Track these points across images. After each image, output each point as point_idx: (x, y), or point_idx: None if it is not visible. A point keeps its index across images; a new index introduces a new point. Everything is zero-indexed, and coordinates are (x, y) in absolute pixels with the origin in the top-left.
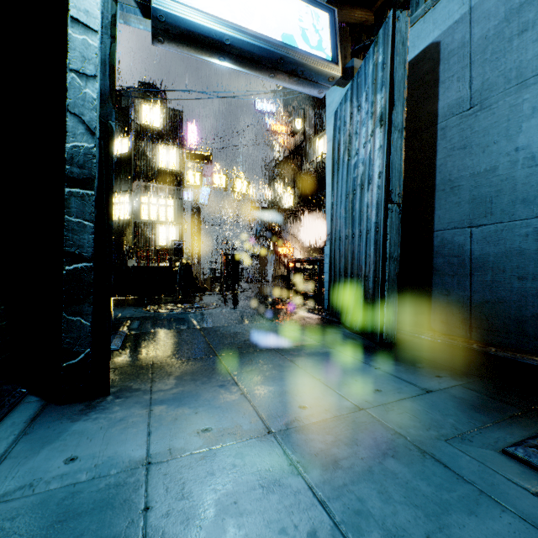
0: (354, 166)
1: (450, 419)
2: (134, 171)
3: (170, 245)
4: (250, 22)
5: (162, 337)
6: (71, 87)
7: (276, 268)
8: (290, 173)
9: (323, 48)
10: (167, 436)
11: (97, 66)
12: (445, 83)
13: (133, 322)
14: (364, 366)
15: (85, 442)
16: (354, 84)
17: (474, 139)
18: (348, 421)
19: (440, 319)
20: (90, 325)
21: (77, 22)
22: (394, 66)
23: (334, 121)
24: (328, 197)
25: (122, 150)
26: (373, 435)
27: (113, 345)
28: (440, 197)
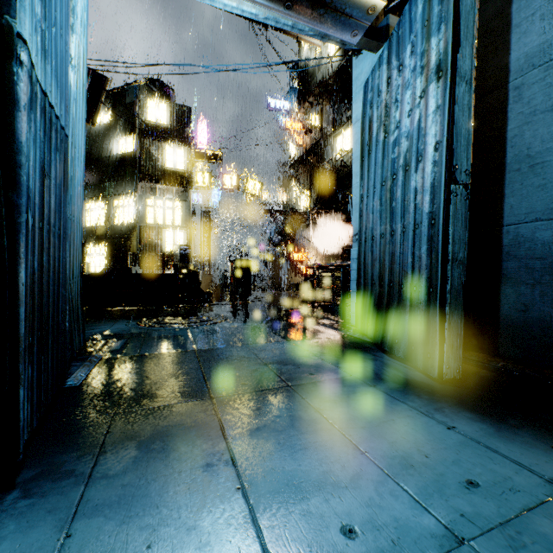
0: (393, 144)
1: None
2: (139, 171)
3: (175, 251)
4: None
5: (145, 364)
6: None
7: (290, 275)
8: (306, 174)
9: None
10: None
11: None
12: (520, 26)
13: (117, 341)
14: (429, 424)
15: None
16: (393, 39)
17: None
18: None
19: (513, 342)
20: None
21: None
22: None
23: (364, 95)
24: (355, 189)
25: (126, 149)
26: None
27: (72, 380)
28: (513, 180)
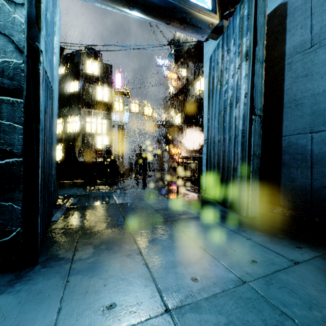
0: (224, 92)
1: (325, 295)
2: (82, 102)
3: (103, 148)
4: None
5: (91, 210)
6: (1, 12)
7: (170, 162)
8: (179, 103)
9: (205, 1)
10: (74, 314)
11: None
12: (291, 31)
13: (74, 198)
14: (238, 237)
15: None
16: (224, 35)
17: (314, 69)
18: (236, 297)
19: (287, 198)
20: (20, 209)
21: None
22: (257, 15)
23: (210, 63)
24: (205, 115)
25: (74, 89)
26: (262, 316)
27: (54, 218)
28: (287, 112)
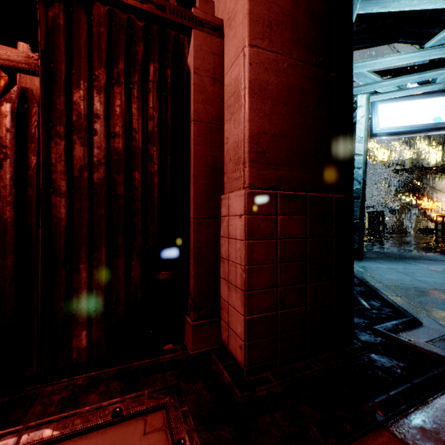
0: None
1: None
2: None
3: None
4: (415, 120)
5: None
6: (355, 172)
7: (418, 221)
8: None
9: None
10: (393, 266)
11: (361, 164)
12: None
13: None
14: None
15: (368, 264)
16: None
17: None
18: None
19: None
20: (357, 238)
21: (357, 154)
22: None
23: None
24: None
25: None
26: None
27: None
28: None
